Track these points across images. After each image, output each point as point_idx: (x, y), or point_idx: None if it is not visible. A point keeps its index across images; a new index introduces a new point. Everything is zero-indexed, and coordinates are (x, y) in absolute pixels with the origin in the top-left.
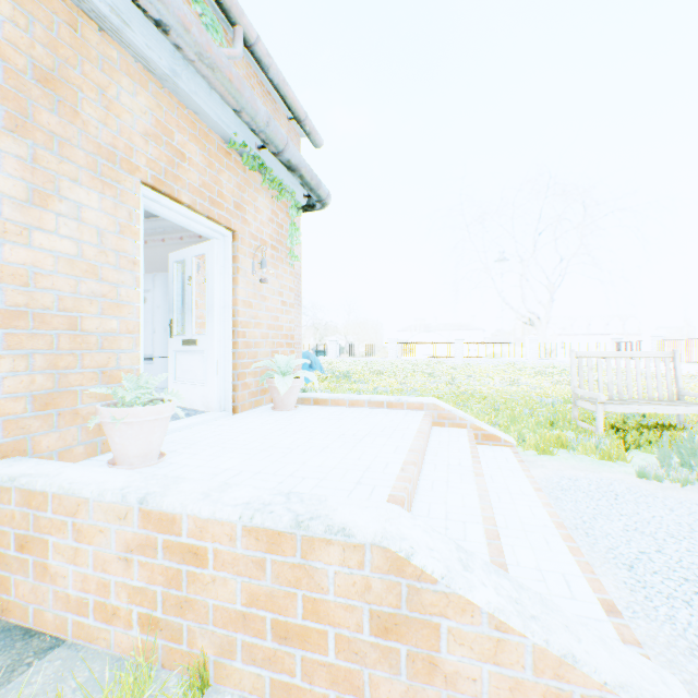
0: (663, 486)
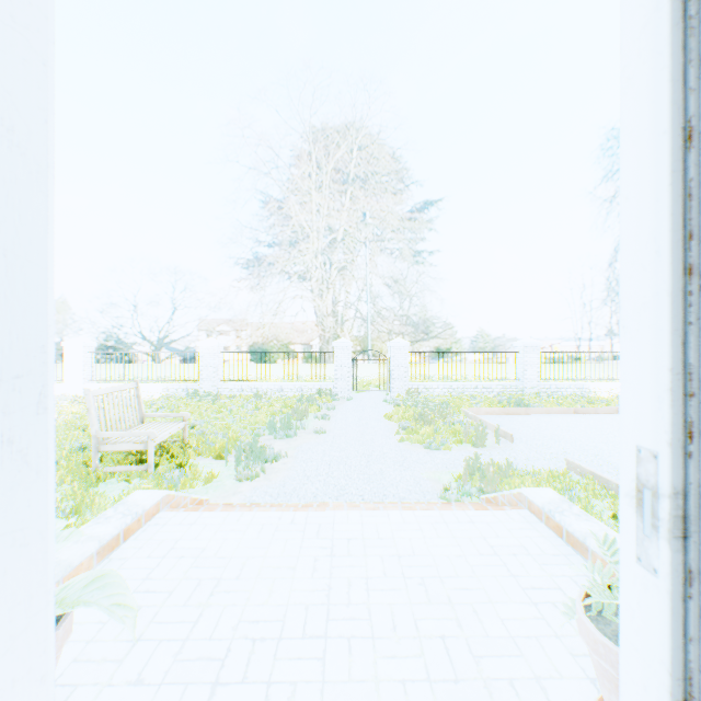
0: (266, 478)
